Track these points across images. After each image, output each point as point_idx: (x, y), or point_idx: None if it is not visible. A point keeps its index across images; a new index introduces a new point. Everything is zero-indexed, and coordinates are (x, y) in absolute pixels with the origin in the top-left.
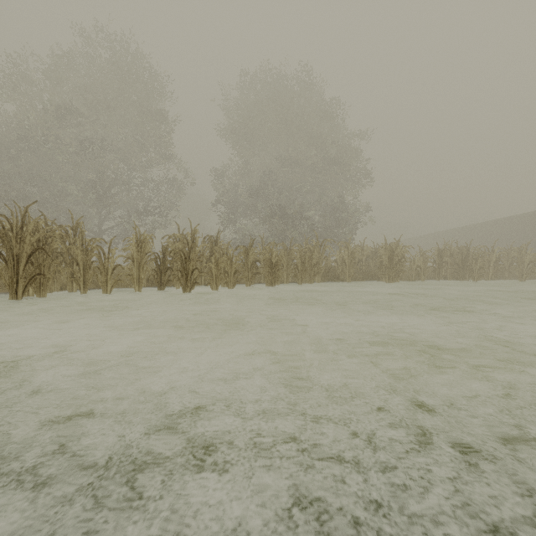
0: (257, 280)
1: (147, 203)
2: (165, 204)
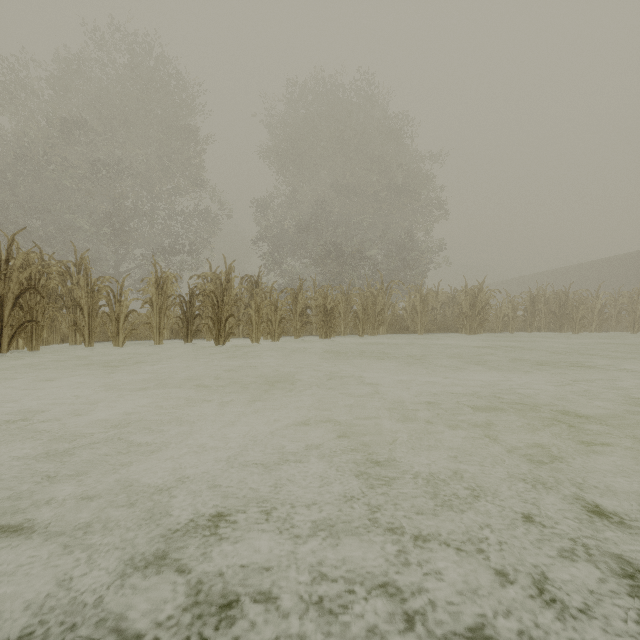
0: (308, 332)
1: (174, 240)
2: (196, 241)
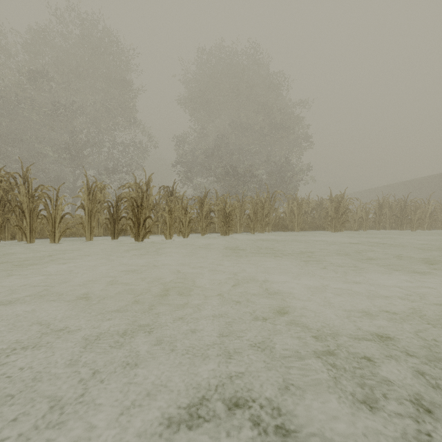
0: (212, 230)
1: (116, 163)
2: (131, 164)
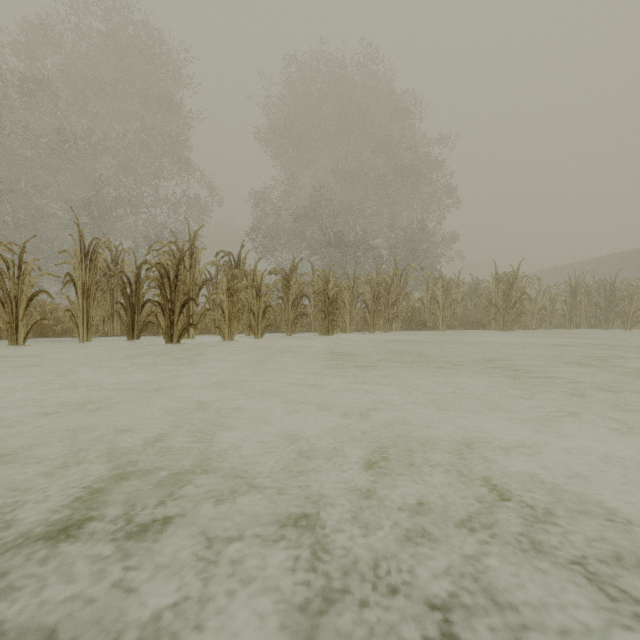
0: (305, 328)
1: (160, 229)
2: (184, 232)
